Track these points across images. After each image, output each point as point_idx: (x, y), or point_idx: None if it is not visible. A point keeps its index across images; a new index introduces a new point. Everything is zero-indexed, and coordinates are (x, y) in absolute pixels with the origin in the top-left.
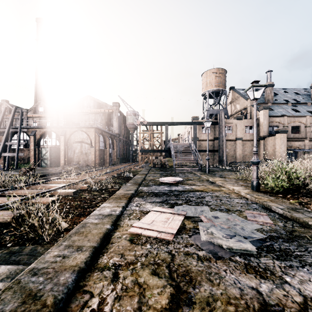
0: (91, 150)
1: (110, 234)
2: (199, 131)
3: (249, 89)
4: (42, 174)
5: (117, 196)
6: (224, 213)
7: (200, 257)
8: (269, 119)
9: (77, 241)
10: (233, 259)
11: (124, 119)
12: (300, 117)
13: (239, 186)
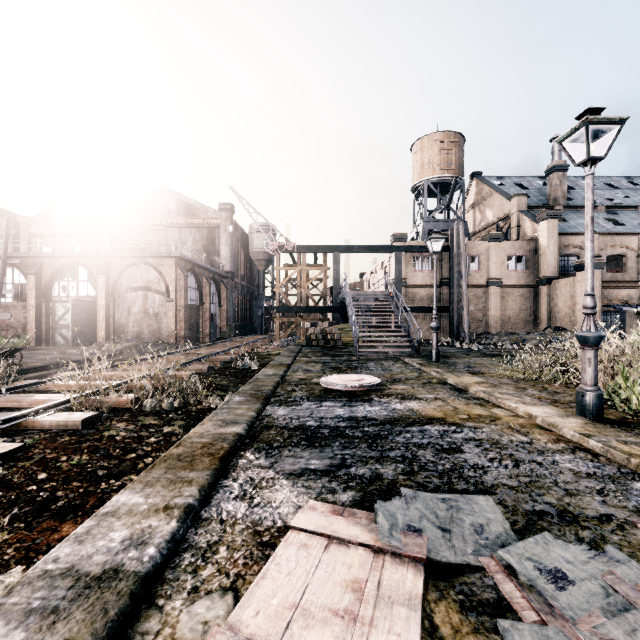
0: (167, 307)
1: None
2: (407, 266)
3: (573, 133)
4: (39, 363)
5: (185, 448)
6: (575, 548)
7: None
8: (559, 239)
9: None
10: None
11: (244, 241)
12: (626, 236)
13: (542, 406)
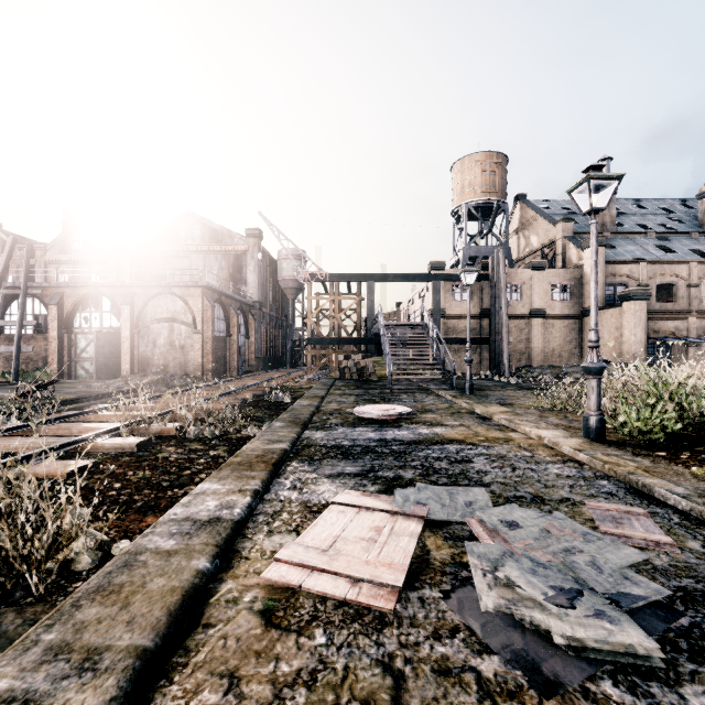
0: (194, 339)
1: (206, 590)
2: (445, 295)
3: (578, 186)
4: (71, 396)
5: (243, 458)
6: (531, 512)
7: (487, 684)
8: (606, 268)
9: (92, 625)
10: (596, 691)
11: (272, 268)
12: (676, 264)
13: (553, 430)
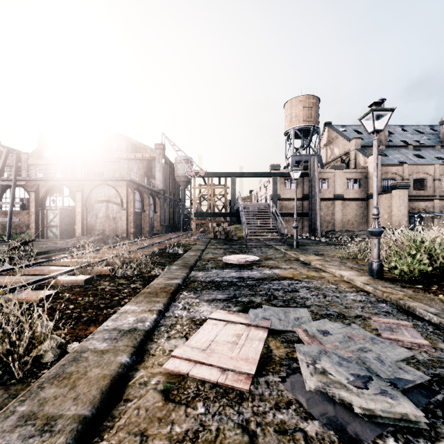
0: (122, 213)
1: (126, 376)
2: (280, 186)
3: (366, 115)
4: (44, 249)
5: (152, 289)
6: (337, 324)
7: (311, 440)
8: (382, 168)
9: (50, 400)
10: None
11: (171, 169)
12: (426, 166)
13: (350, 271)
